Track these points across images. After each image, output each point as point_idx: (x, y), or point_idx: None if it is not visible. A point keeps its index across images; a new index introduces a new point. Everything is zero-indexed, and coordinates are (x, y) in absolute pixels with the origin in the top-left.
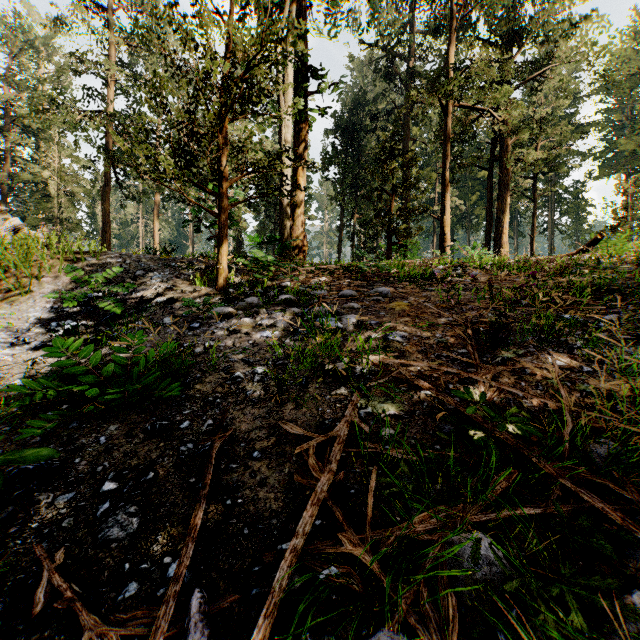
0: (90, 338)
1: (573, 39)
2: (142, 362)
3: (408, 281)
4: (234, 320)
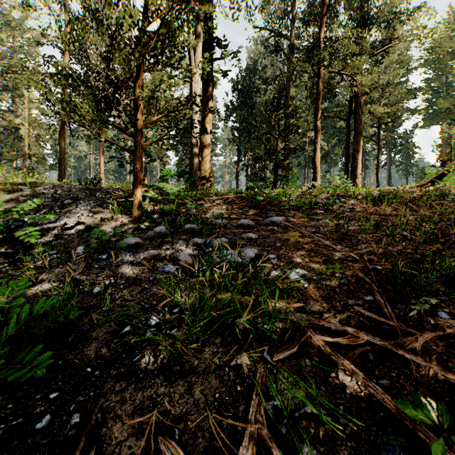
0: (2, 269)
1: (409, 24)
2: (13, 322)
3: (297, 210)
4: (141, 251)
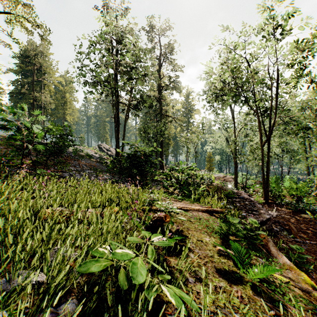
0: None
1: None
2: None
3: None
4: None
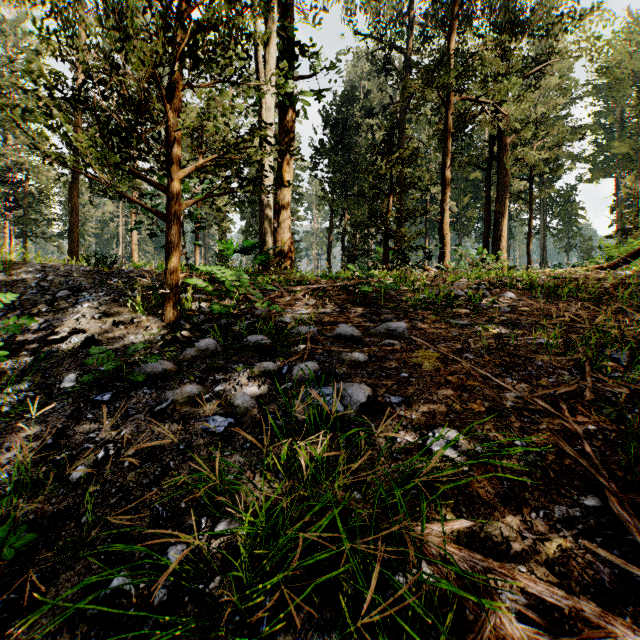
0: None
1: (576, 33)
2: None
3: (427, 309)
4: (171, 385)
